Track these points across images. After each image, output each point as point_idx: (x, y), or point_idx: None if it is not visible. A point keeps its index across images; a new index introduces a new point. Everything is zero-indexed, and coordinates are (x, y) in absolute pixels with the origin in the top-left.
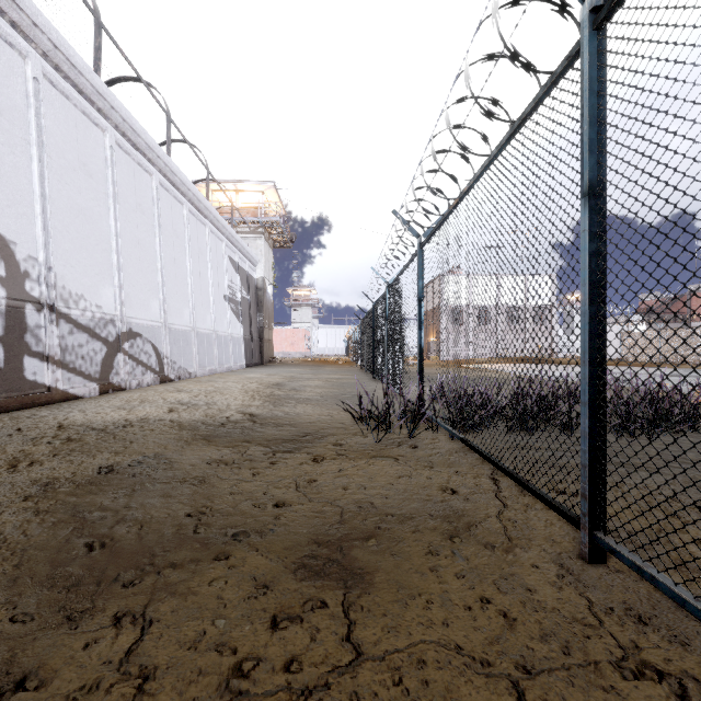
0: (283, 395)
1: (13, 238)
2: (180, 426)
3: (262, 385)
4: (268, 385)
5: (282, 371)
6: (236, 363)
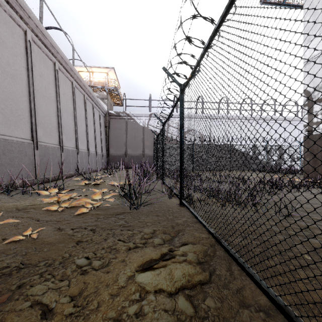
0: None
1: None
2: None
3: None
4: None
5: None
6: None
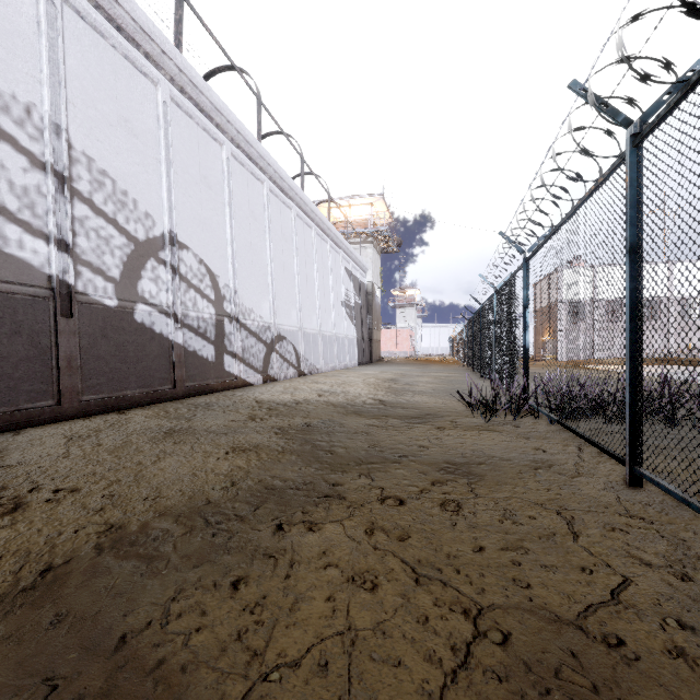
0: (400, 388)
1: (218, 273)
2: (333, 405)
3: (379, 379)
4: (384, 380)
5: (391, 369)
6: (350, 361)
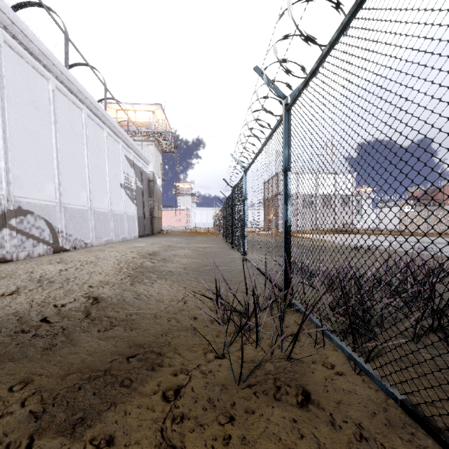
0: (149, 268)
1: None
2: None
3: (139, 254)
4: (145, 254)
5: (163, 241)
6: (130, 234)
